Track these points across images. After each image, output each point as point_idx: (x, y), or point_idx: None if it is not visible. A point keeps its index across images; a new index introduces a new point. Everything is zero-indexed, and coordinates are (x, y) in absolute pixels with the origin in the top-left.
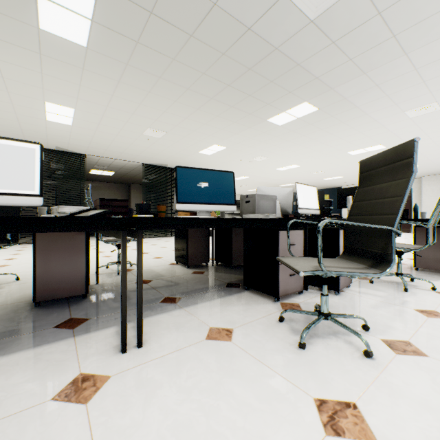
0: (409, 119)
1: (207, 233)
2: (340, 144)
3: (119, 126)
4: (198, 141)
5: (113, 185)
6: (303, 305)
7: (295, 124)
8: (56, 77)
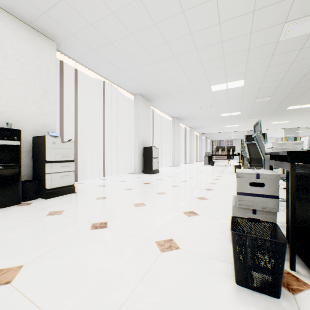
0: None
1: None
2: None
3: None
4: None
5: None
6: None
7: None
8: None
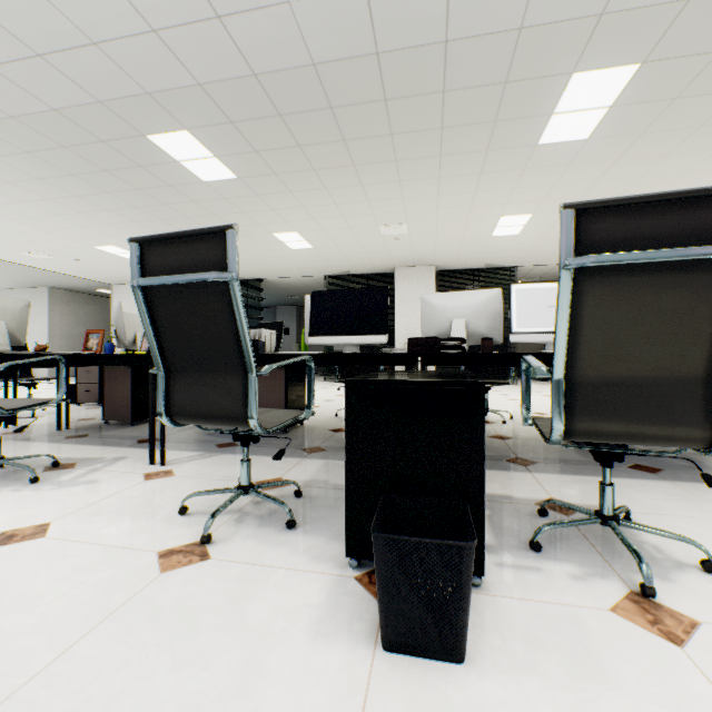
0: None
1: None
2: None
3: None
4: None
5: None
6: None
7: None
8: (528, 186)
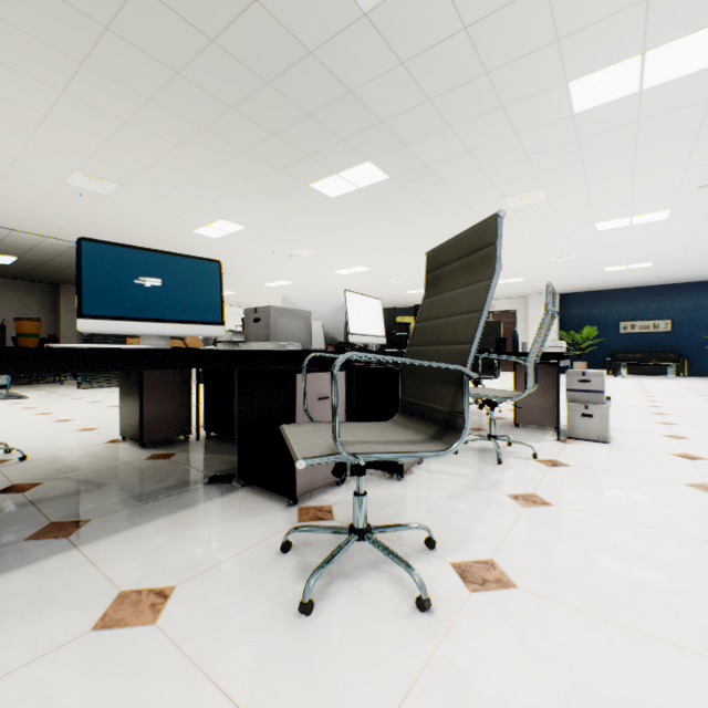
0: (511, 211)
1: (187, 378)
2: (425, 238)
3: (4, 157)
4: (189, 209)
5: (17, 284)
6: (339, 508)
7: (356, 198)
8: None
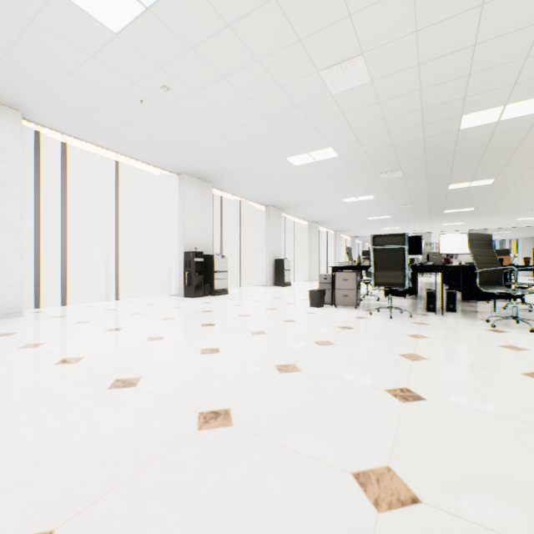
0: (363, 46)
1: None
2: None
3: None
4: None
5: None
6: None
7: (530, 91)
8: None
